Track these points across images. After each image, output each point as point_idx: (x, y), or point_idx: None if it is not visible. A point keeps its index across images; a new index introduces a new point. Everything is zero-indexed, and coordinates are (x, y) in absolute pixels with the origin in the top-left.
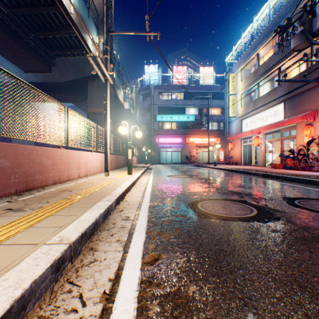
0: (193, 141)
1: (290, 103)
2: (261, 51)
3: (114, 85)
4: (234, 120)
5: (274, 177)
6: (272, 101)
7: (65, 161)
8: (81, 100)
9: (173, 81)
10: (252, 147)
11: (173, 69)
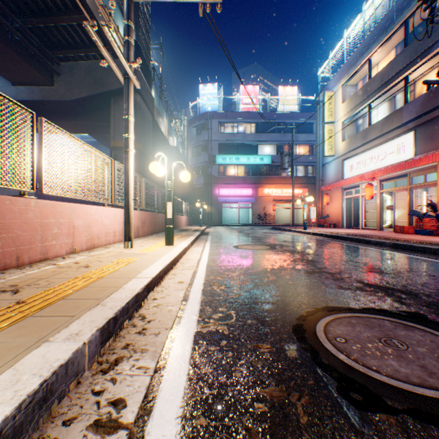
0: (268, 193)
1: (425, 131)
2: (376, 54)
3: (152, 108)
4: (331, 161)
5: (419, 249)
6: (394, 130)
7: (33, 222)
8: (102, 130)
9: (240, 108)
10: (360, 200)
11: (240, 89)
